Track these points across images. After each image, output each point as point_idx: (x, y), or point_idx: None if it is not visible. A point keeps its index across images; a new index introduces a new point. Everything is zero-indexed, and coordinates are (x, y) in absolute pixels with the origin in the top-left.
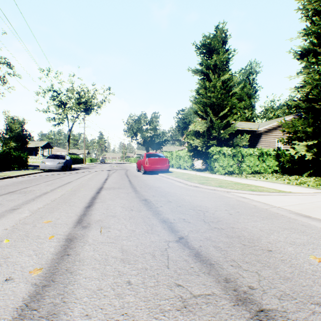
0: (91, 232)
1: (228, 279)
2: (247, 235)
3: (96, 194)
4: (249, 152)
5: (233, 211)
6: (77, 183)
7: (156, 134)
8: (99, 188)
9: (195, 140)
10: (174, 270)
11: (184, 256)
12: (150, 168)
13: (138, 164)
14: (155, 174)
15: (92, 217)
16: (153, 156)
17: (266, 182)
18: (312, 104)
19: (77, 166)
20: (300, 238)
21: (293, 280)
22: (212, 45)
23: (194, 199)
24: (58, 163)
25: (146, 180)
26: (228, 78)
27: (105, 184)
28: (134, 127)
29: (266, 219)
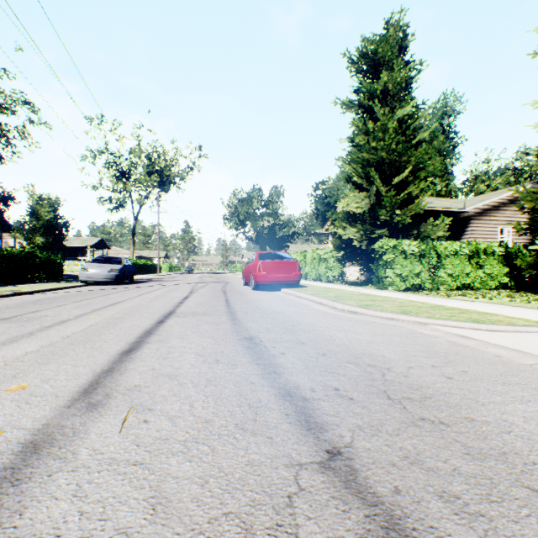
0: (99, 424)
1: None
2: (526, 450)
3: (156, 325)
4: (451, 248)
5: (453, 369)
6: (132, 304)
7: (277, 222)
8: (166, 313)
9: (348, 228)
10: None
11: None
12: (266, 278)
13: (245, 273)
14: (274, 289)
15: (122, 378)
16: (271, 257)
17: (495, 305)
18: None
19: (145, 277)
20: None
21: None
22: (380, 55)
23: (355, 339)
24: (110, 271)
25: (258, 299)
26: (409, 115)
27: (181, 306)
28: (240, 211)
29: None
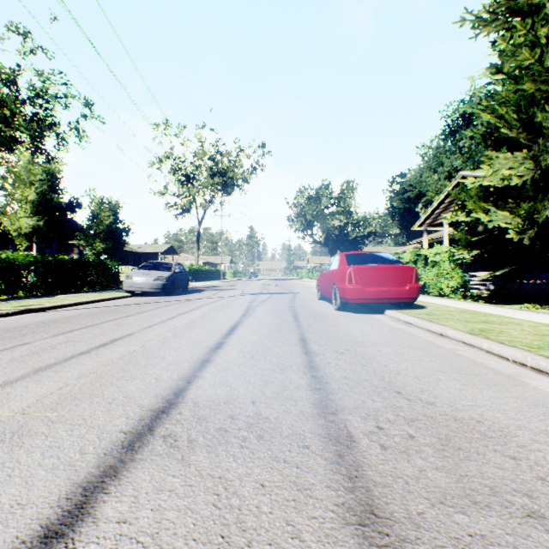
0: None
1: None
2: None
3: None
4: None
5: None
6: (128, 347)
7: (350, 222)
8: (152, 408)
9: (492, 212)
10: None
11: None
12: (361, 294)
13: (321, 283)
14: (370, 310)
15: None
16: (366, 260)
17: None
18: None
19: (205, 284)
20: None
21: None
22: None
23: None
24: (156, 279)
25: (364, 342)
26: None
27: (209, 363)
28: (307, 210)
29: None
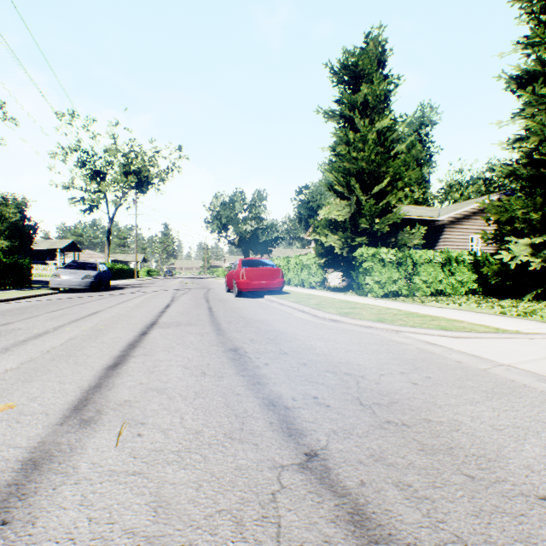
0: (95, 440)
1: None
2: (468, 444)
3: (139, 337)
4: (426, 257)
5: (419, 376)
6: (111, 314)
7: (261, 227)
8: (148, 324)
9: (330, 235)
10: None
11: (324, 524)
12: (249, 285)
13: (227, 279)
14: (258, 296)
15: (111, 393)
16: (254, 264)
17: (462, 311)
18: (540, 170)
19: (122, 282)
20: None
21: None
22: (361, 68)
23: (334, 348)
24: (85, 278)
25: (241, 308)
26: (388, 127)
27: (163, 316)
28: (222, 214)
29: (495, 398)
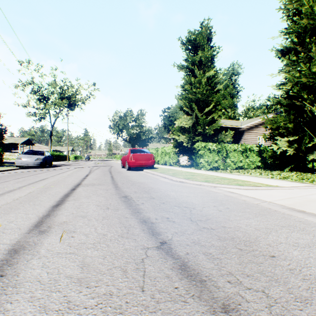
0: (48, 239)
1: (227, 305)
2: (242, 236)
3: (71, 191)
4: (233, 147)
5: (223, 207)
6: (53, 179)
7: (142, 131)
8: (76, 184)
9: (181, 136)
10: (151, 295)
11: (166, 270)
12: (135, 164)
13: (122, 160)
14: (140, 170)
15: (56, 218)
16: (138, 151)
17: (251, 177)
18: (293, 101)
19: (59, 163)
20: (303, 238)
21: (313, 301)
22: (198, 41)
23: (180, 195)
24: (36, 159)
25: (130, 176)
26: (213, 75)
27: (84, 180)
28: (119, 123)
29: (259, 216)
